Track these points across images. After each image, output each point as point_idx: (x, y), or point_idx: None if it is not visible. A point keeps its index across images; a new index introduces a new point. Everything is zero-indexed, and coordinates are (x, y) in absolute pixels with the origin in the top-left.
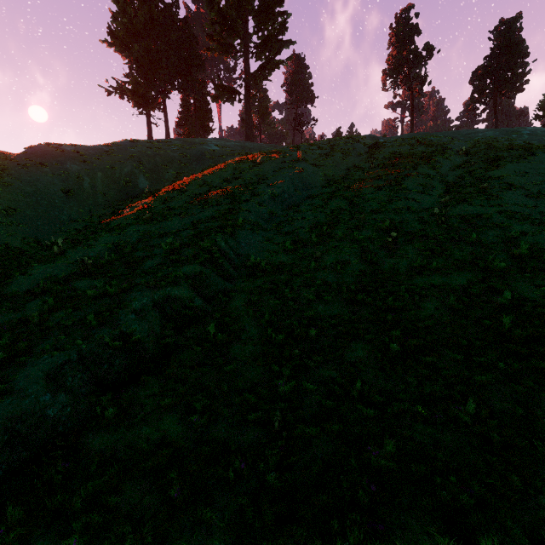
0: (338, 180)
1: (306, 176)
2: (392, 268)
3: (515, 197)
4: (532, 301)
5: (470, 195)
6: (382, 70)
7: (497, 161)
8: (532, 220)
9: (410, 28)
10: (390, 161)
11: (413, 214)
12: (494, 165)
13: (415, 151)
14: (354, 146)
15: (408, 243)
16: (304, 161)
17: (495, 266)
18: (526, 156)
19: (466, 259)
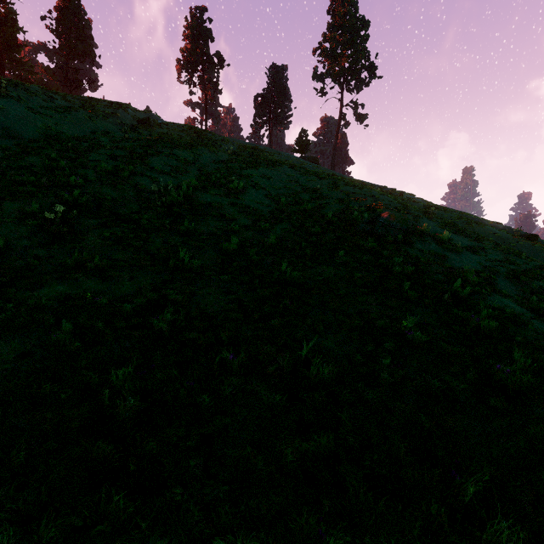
0: (67, 138)
1: (0, 116)
2: (31, 266)
3: (257, 194)
4: (210, 318)
5: (213, 183)
6: (177, 58)
7: (254, 164)
8: (260, 216)
9: (204, 30)
10: (151, 137)
11: (141, 193)
12: (250, 166)
13: (188, 138)
14: (117, 113)
15: (98, 228)
16: (17, 100)
17: (186, 264)
18: (276, 165)
19: (161, 253)
